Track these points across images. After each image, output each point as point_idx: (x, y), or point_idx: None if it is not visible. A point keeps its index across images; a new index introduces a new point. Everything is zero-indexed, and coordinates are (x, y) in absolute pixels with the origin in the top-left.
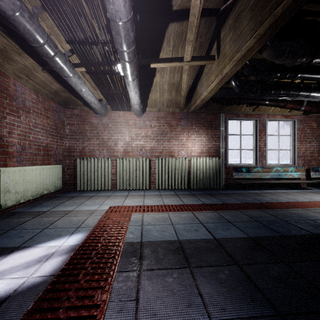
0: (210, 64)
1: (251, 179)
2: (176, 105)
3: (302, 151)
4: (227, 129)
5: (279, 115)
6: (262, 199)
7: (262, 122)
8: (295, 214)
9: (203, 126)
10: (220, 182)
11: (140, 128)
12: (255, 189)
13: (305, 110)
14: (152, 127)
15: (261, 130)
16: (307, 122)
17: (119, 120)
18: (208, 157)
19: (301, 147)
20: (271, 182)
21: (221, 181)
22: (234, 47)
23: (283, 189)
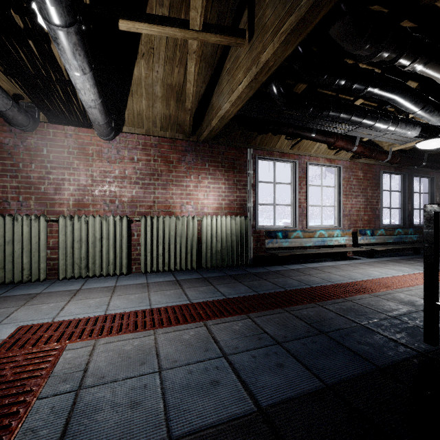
0: (237, 46)
1: (288, 248)
2: (178, 128)
3: (348, 208)
4: (257, 173)
5: (322, 158)
6: (311, 280)
7: (303, 166)
8: (367, 307)
9: (221, 166)
10: (247, 254)
11: (110, 161)
12: (294, 263)
13: (357, 151)
14: (134, 162)
15: (301, 177)
16: (353, 170)
17: (65, 143)
18: (229, 216)
19: (347, 203)
20: (317, 252)
21: (248, 253)
22: (283, 6)
23: (328, 261)
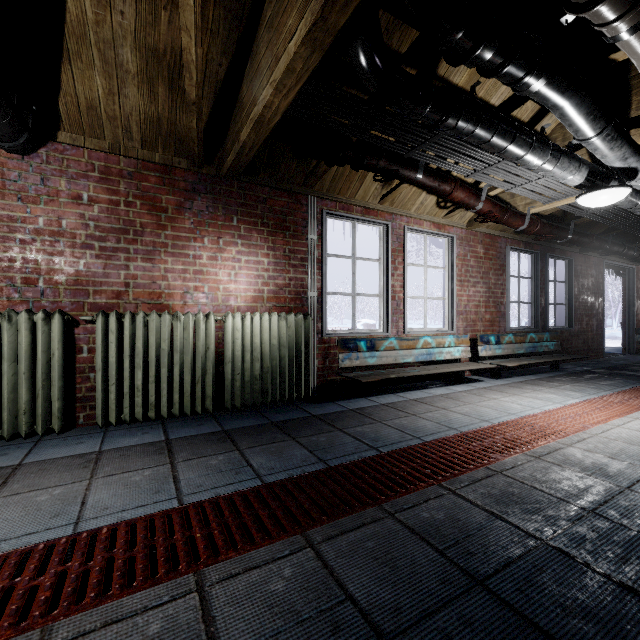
0: None
1: (376, 366)
2: (178, 146)
3: (463, 302)
4: (325, 240)
5: (427, 222)
6: (419, 427)
7: (398, 232)
8: (534, 487)
9: (262, 223)
10: (307, 380)
11: (24, 198)
12: (386, 392)
13: (483, 210)
14: (83, 204)
15: (396, 250)
16: (471, 243)
17: None
18: (276, 313)
19: (462, 294)
20: (422, 374)
21: (310, 379)
22: None
23: (438, 386)
